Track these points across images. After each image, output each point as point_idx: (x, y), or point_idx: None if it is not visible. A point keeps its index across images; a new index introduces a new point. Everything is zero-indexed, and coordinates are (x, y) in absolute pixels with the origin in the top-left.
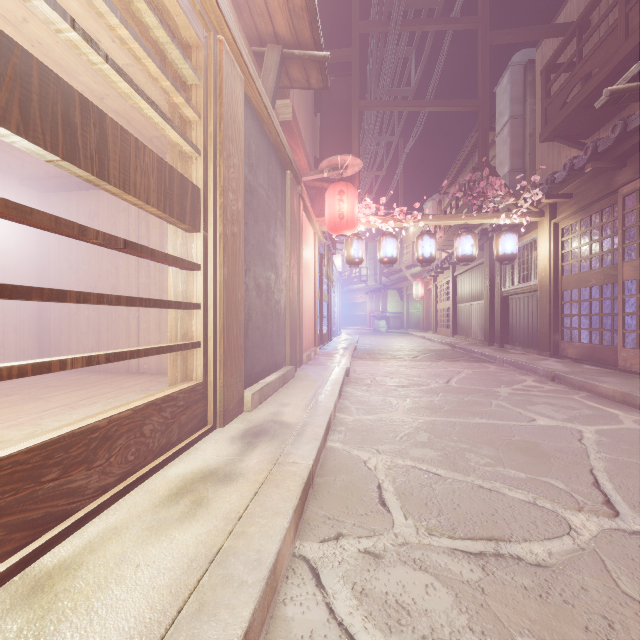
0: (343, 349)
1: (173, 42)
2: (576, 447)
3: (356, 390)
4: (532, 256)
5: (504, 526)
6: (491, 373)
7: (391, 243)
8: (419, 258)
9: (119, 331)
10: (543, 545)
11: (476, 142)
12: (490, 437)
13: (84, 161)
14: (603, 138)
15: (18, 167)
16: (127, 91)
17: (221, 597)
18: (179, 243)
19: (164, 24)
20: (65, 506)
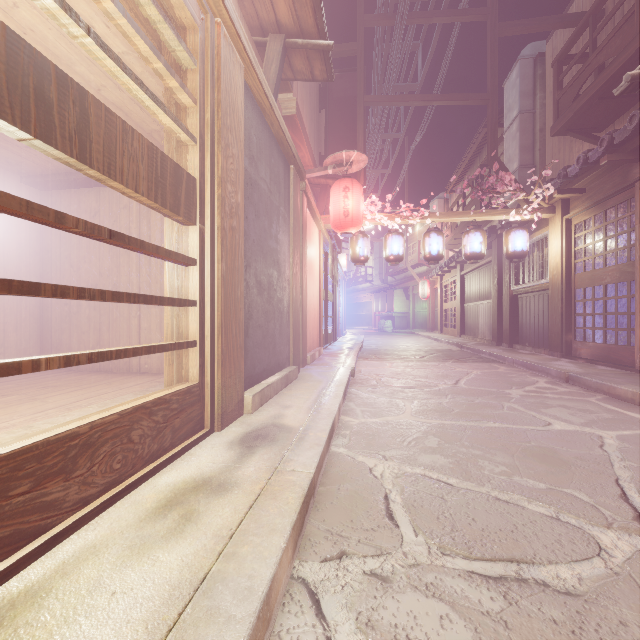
0: (348, 349)
1: (166, 21)
2: (598, 454)
3: (361, 391)
4: (543, 253)
5: (525, 545)
6: (501, 374)
7: (397, 241)
8: (426, 256)
9: (120, 330)
10: (571, 568)
11: (484, 138)
12: (504, 442)
13: (61, 141)
14: (620, 129)
15: (18, 164)
16: (113, 70)
17: (204, 636)
18: (175, 237)
19: (155, 1)
20: (38, 522)
